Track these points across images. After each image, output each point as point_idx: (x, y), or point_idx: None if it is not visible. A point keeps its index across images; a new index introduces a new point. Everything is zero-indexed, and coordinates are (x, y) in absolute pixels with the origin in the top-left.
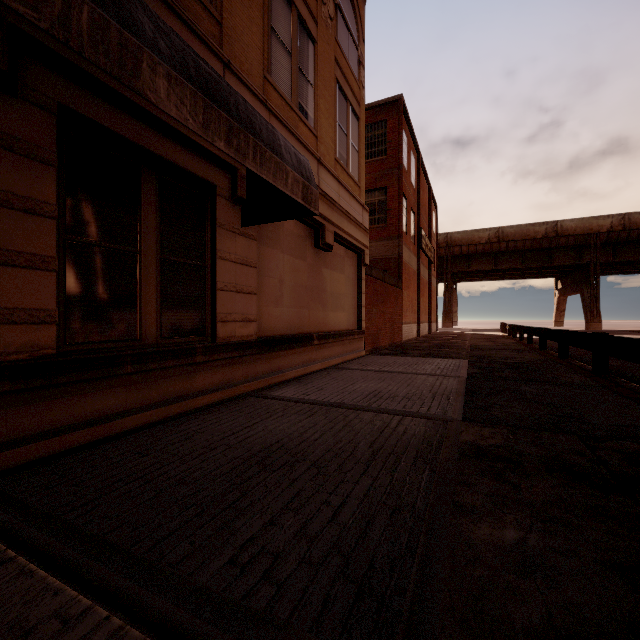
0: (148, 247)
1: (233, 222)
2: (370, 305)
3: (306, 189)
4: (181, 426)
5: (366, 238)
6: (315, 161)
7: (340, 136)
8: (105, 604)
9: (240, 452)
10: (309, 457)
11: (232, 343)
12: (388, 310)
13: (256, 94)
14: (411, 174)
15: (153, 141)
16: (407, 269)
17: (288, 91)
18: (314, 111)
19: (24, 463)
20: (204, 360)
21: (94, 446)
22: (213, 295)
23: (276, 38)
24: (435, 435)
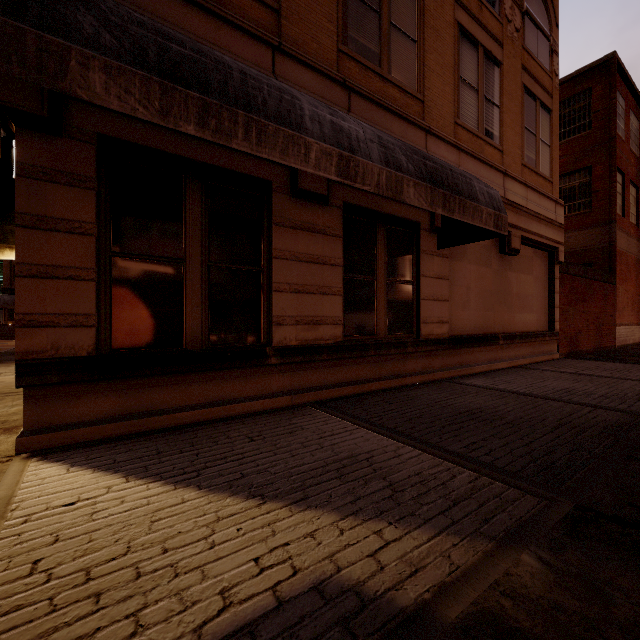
0: (380, 275)
1: (431, 247)
2: (566, 305)
3: (497, 218)
4: (403, 393)
5: (560, 234)
6: (500, 175)
7: (527, 139)
8: (411, 446)
9: (451, 410)
10: (504, 419)
11: (431, 339)
12: (592, 310)
13: (449, 141)
14: (631, 140)
15: (384, 205)
16: (624, 258)
17: (474, 123)
18: (499, 129)
19: (331, 398)
20: (412, 351)
21: (359, 396)
22: (418, 304)
23: (464, 85)
24: (628, 423)
